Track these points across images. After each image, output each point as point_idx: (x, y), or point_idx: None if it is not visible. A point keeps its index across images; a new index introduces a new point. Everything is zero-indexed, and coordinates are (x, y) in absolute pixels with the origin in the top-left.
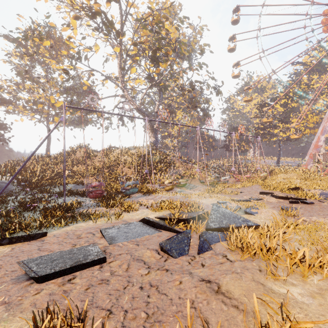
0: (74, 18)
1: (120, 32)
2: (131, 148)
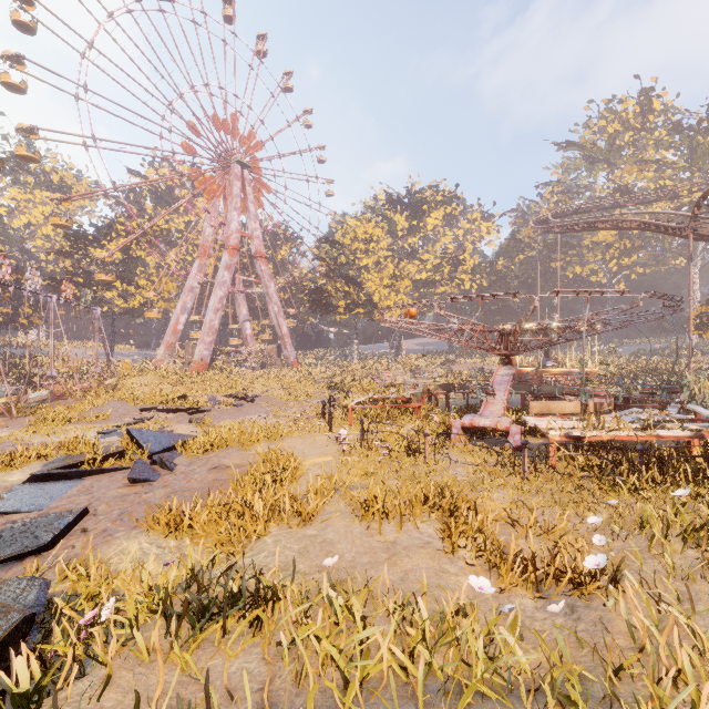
0: None
1: None
2: None
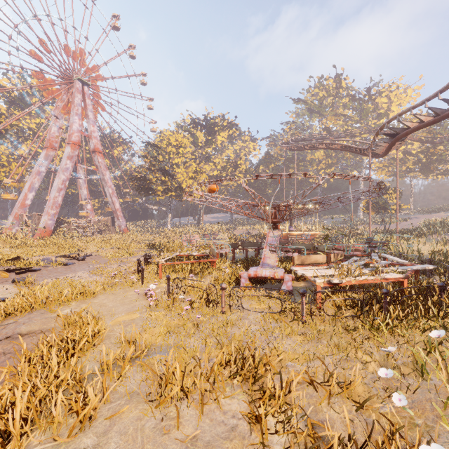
0: None
1: None
2: None
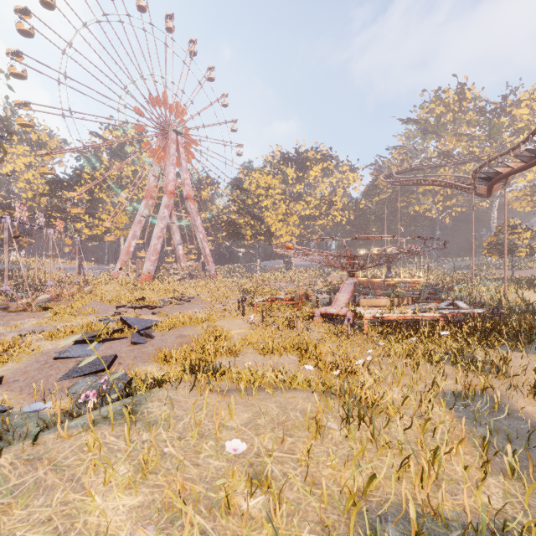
0: None
1: None
2: None
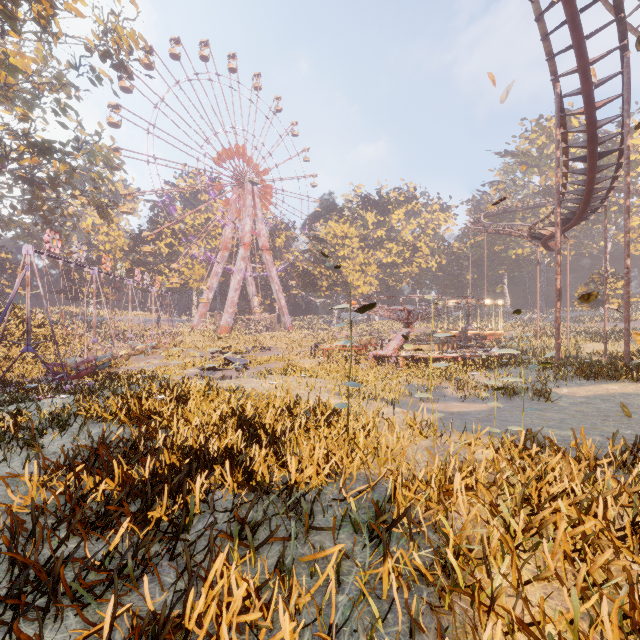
0: None
1: None
2: None
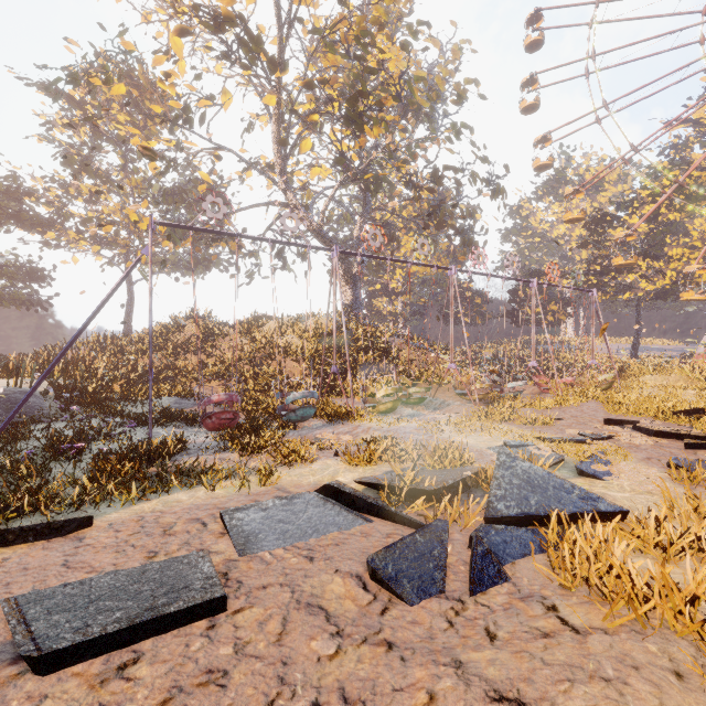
0: (178, 33)
1: (277, 61)
2: (301, 319)
